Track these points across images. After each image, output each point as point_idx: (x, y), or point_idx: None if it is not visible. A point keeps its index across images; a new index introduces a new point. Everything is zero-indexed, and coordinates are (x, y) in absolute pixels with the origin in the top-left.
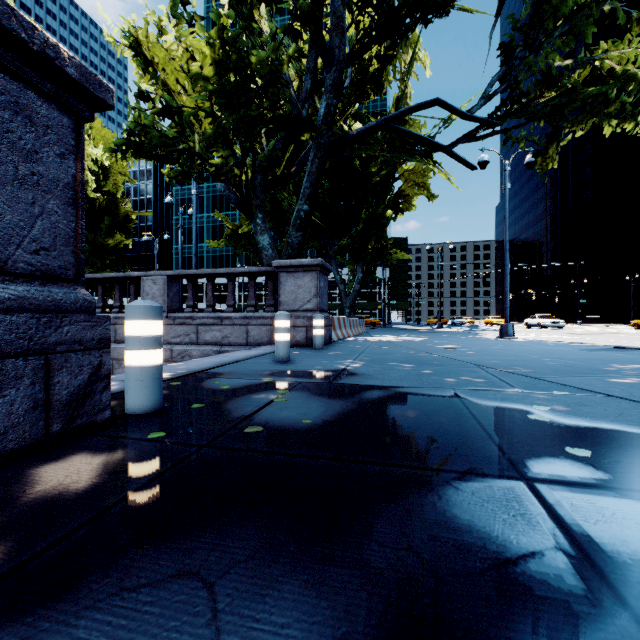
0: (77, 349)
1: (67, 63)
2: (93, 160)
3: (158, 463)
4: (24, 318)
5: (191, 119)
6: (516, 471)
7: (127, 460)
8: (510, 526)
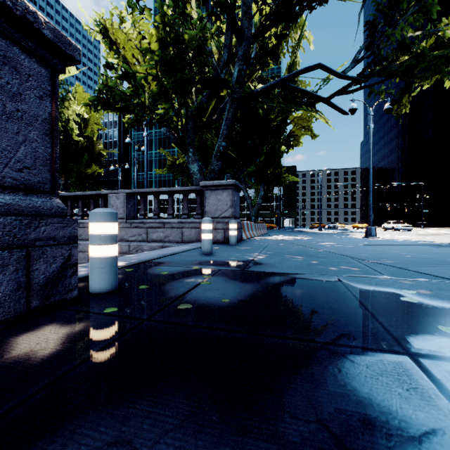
0: (52, 244)
1: (43, 26)
2: (77, 114)
3: (109, 334)
4: (9, 220)
5: (143, 82)
6: (400, 346)
7: (86, 331)
8: (406, 400)
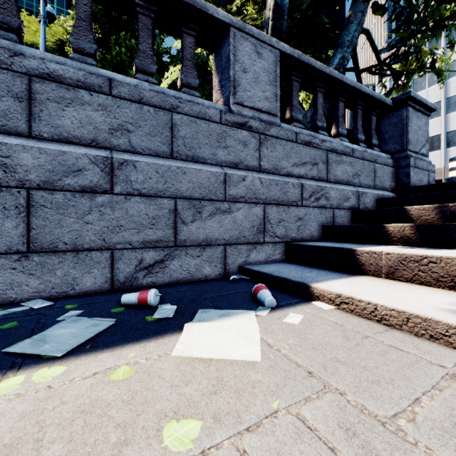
0: None
1: None
2: None
3: None
4: None
5: None
6: None
7: None
8: None
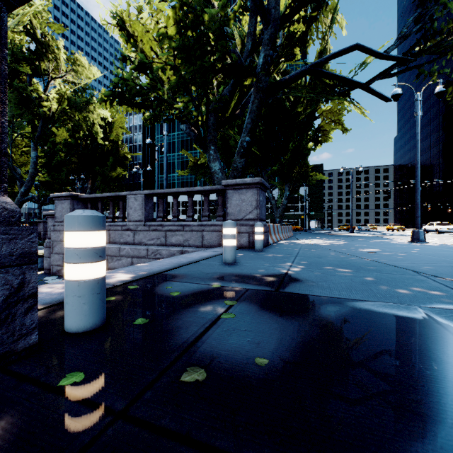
0: None
1: None
2: (103, 119)
3: None
4: None
5: (161, 76)
6: None
7: None
8: None
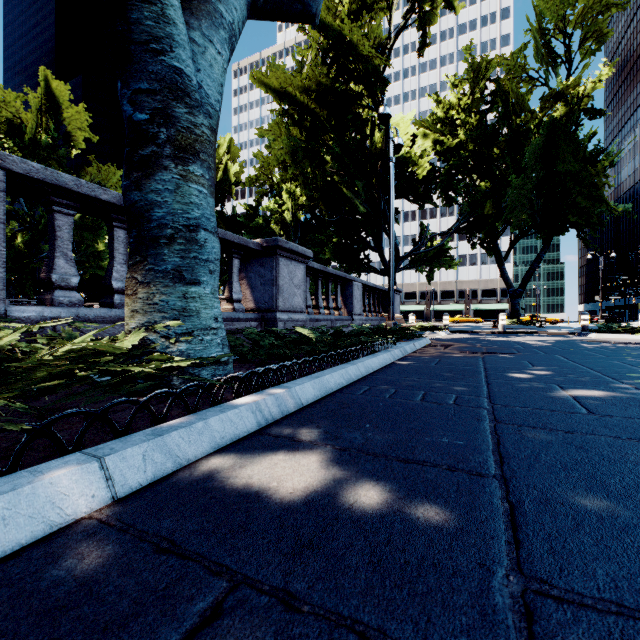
0: None
1: None
2: None
3: None
4: None
5: None
6: None
7: None
8: None
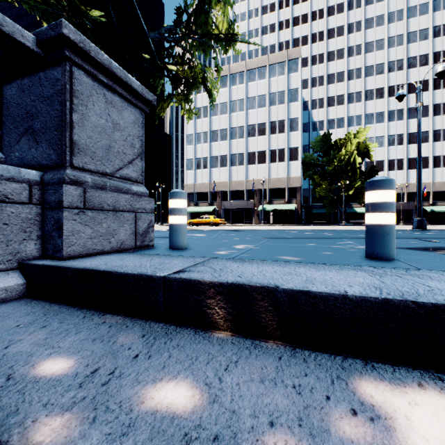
0: None
1: None
2: None
3: None
4: None
5: None
6: None
7: None
8: None
